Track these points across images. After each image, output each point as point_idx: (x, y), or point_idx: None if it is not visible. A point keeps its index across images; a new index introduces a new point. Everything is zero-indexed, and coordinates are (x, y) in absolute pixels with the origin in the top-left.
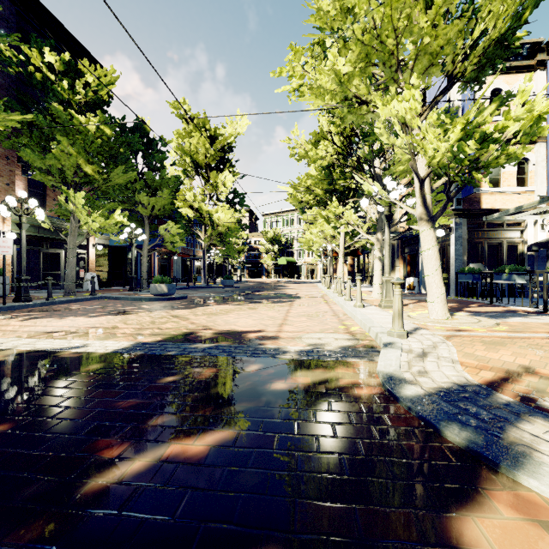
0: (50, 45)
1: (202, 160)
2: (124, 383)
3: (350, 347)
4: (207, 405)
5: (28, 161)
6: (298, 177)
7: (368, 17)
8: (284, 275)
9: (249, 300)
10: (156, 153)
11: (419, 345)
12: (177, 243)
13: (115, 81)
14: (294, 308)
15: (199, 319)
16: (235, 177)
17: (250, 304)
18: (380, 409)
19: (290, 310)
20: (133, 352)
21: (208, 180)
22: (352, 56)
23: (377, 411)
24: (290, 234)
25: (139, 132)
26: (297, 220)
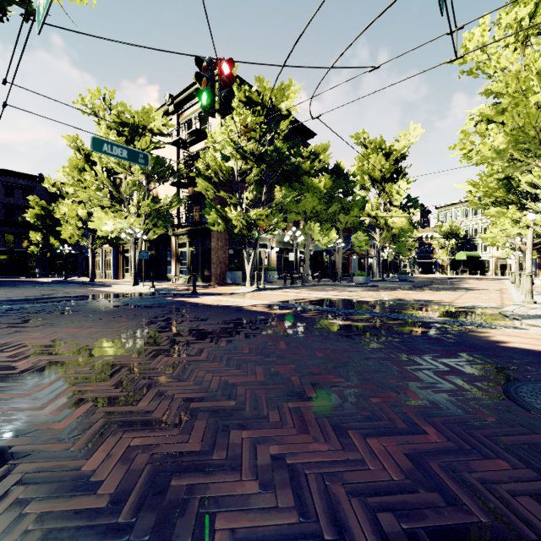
0: (298, 142)
1: (379, 176)
2: (391, 305)
3: (495, 307)
4: (425, 310)
5: (289, 209)
6: (479, 174)
7: (513, 124)
8: (463, 271)
9: (427, 289)
10: (349, 183)
11: (537, 306)
12: (363, 247)
13: (328, 147)
14: (467, 294)
15: (399, 295)
16: (408, 184)
17: (429, 291)
18: (491, 315)
19: (462, 295)
20: (382, 301)
21: (383, 190)
22: (504, 140)
23: (489, 315)
24: (471, 226)
25: (337, 172)
26: (480, 210)
